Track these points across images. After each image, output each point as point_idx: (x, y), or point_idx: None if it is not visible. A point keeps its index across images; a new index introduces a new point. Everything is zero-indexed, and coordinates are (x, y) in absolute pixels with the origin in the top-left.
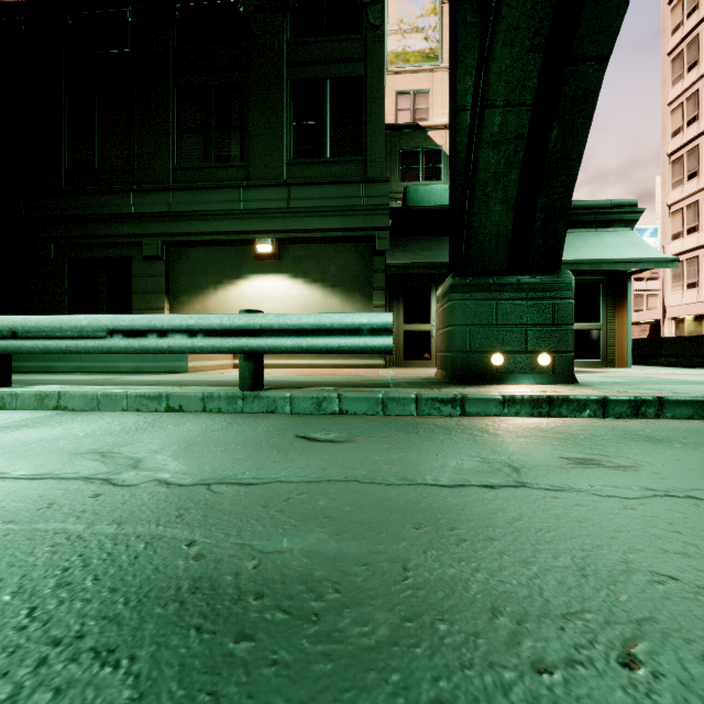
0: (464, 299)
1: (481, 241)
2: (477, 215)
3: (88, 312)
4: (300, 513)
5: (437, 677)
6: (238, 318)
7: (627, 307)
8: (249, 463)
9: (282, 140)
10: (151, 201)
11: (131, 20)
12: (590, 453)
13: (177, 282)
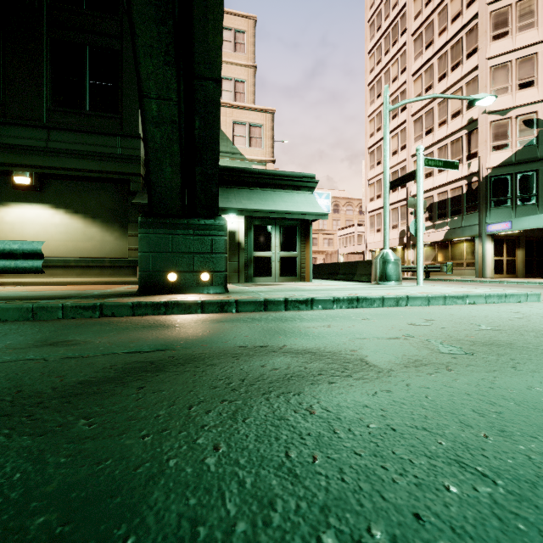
0: (148, 233)
1: (160, 192)
2: (154, 172)
3: None
4: None
5: None
6: None
7: (310, 242)
8: None
9: (42, 88)
10: None
11: None
12: (76, 338)
13: None
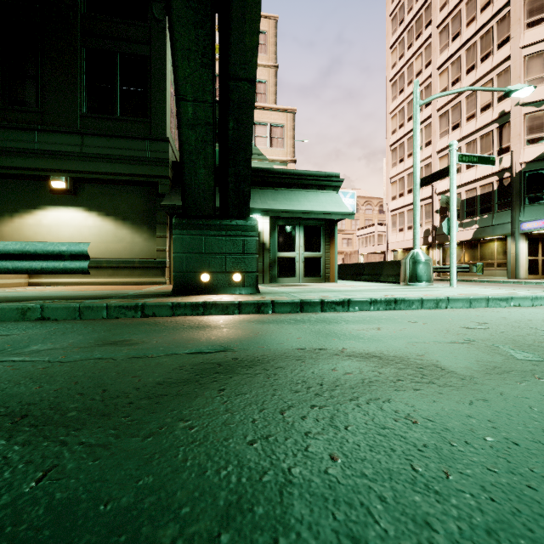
0: (182, 234)
1: (193, 193)
2: (188, 174)
3: None
4: None
5: None
6: None
7: (335, 243)
8: None
9: (76, 95)
10: None
11: None
12: (131, 337)
13: None
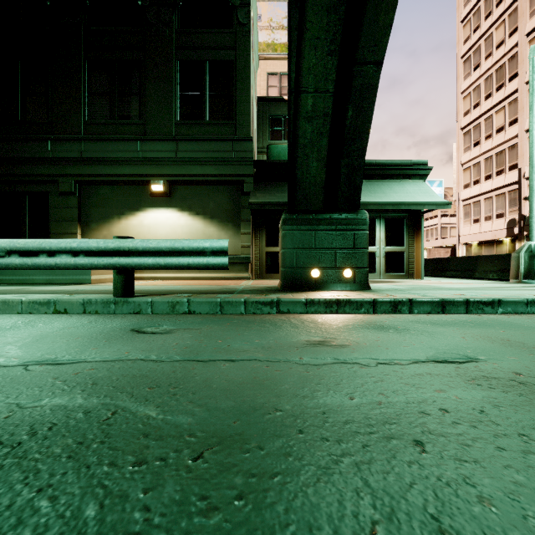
0: (292, 230)
1: (304, 188)
2: (300, 169)
3: (13, 236)
4: (77, 381)
5: (63, 472)
6: (111, 242)
7: (421, 236)
8: (74, 350)
9: (171, 105)
10: (66, 148)
11: (49, 4)
12: (327, 337)
13: (88, 212)
